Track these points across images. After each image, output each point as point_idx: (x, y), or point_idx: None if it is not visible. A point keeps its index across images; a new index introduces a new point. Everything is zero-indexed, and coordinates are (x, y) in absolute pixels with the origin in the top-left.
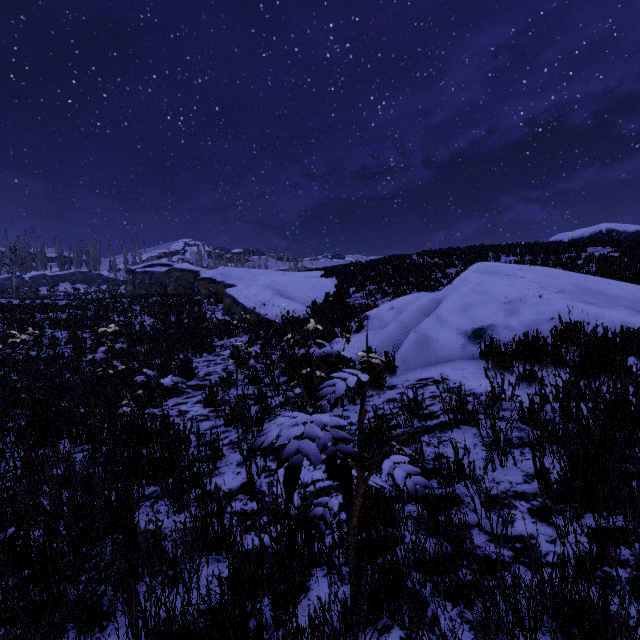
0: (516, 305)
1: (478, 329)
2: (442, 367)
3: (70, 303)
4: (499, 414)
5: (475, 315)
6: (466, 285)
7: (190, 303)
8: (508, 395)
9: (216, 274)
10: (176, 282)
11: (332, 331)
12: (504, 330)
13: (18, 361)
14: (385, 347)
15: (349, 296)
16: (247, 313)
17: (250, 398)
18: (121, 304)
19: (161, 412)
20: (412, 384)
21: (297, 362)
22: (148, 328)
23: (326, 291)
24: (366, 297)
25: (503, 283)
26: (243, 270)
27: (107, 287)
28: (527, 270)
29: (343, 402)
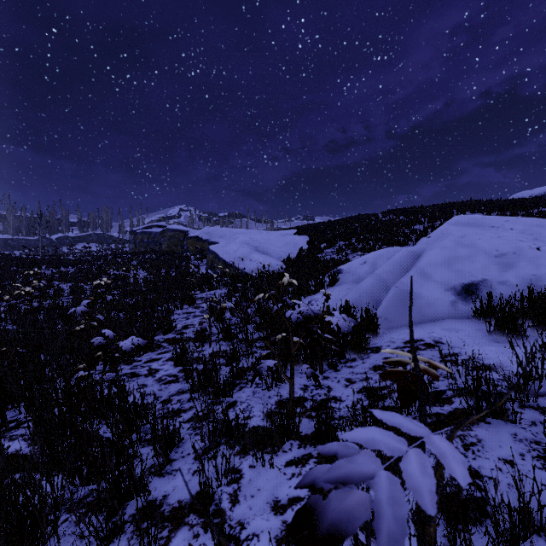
0: (510, 258)
1: (468, 285)
2: (431, 327)
3: (80, 259)
4: (537, 402)
5: (463, 269)
6: (448, 238)
7: (179, 258)
8: (541, 373)
9: (202, 233)
10: (169, 241)
11: (306, 285)
12: (500, 286)
13: (20, 311)
14: (362, 302)
15: (321, 251)
16: (227, 267)
17: (223, 356)
18: (122, 260)
19: (131, 370)
20: (399, 347)
21: (272, 317)
22: (141, 281)
23: (299, 247)
24: (337, 252)
25: (491, 235)
26: (225, 229)
27: (115, 246)
28: (515, 221)
29: (322, 368)
